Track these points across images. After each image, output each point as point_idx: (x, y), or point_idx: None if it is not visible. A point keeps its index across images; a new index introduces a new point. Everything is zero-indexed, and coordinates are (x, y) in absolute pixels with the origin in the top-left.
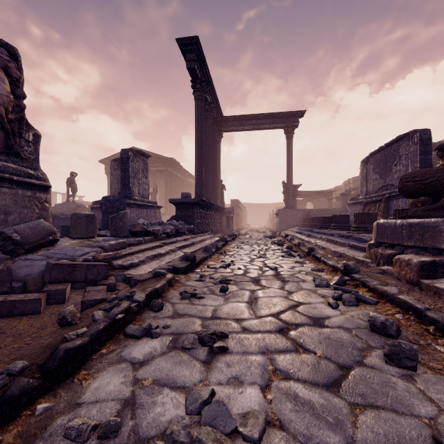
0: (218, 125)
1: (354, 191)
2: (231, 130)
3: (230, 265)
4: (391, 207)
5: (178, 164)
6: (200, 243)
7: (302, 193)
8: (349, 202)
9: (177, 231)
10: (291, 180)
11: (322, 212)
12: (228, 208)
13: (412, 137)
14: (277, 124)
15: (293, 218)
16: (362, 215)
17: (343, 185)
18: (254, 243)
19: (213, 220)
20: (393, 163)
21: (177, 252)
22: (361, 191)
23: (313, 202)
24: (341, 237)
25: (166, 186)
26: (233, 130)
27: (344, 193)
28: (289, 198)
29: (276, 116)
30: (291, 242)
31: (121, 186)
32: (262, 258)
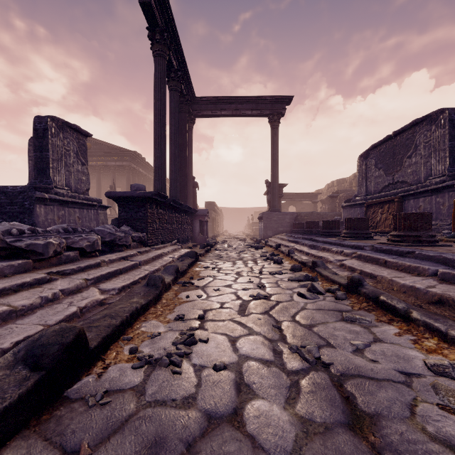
0: (188, 105)
1: (342, 193)
2: (205, 114)
3: (195, 342)
4: (407, 209)
5: (143, 159)
6: (154, 261)
7: (286, 195)
8: (344, 205)
9: (112, 243)
10: (276, 178)
11: (311, 216)
12: (201, 210)
13: (436, 118)
14: (260, 110)
15: (280, 222)
16: (411, 216)
17: (326, 188)
18: (237, 259)
19: (181, 226)
20: (405, 155)
21: (83, 292)
22: (358, 191)
23: (296, 206)
24: (384, 253)
25: (127, 185)
26: (208, 114)
27: (333, 195)
28: (275, 199)
29: (259, 101)
30: (292, 257)
31: (35, 172)
32: (263, 300)
